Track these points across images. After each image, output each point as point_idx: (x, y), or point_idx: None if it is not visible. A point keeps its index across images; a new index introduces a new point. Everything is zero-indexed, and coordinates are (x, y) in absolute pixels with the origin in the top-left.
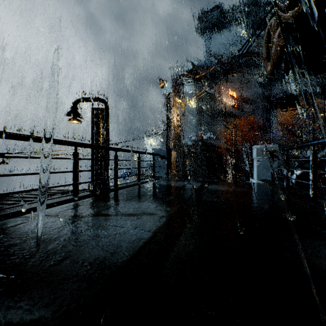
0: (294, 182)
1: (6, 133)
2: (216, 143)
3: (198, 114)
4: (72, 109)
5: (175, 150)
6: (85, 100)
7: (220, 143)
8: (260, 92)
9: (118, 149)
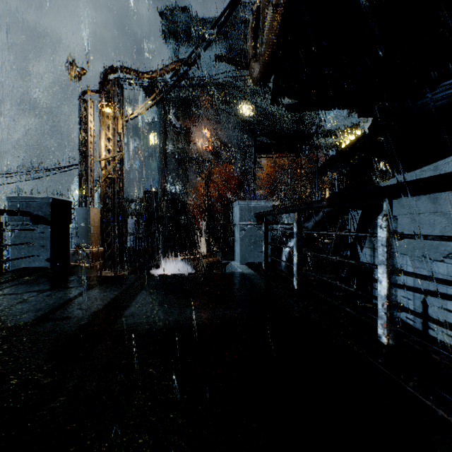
0: (286, 259)
1: None
2: (185, 199)
3: (160, 154)
4: None
5: (104, 205)
6: None
7: (191, 199)
8: (238, 138)
9: None
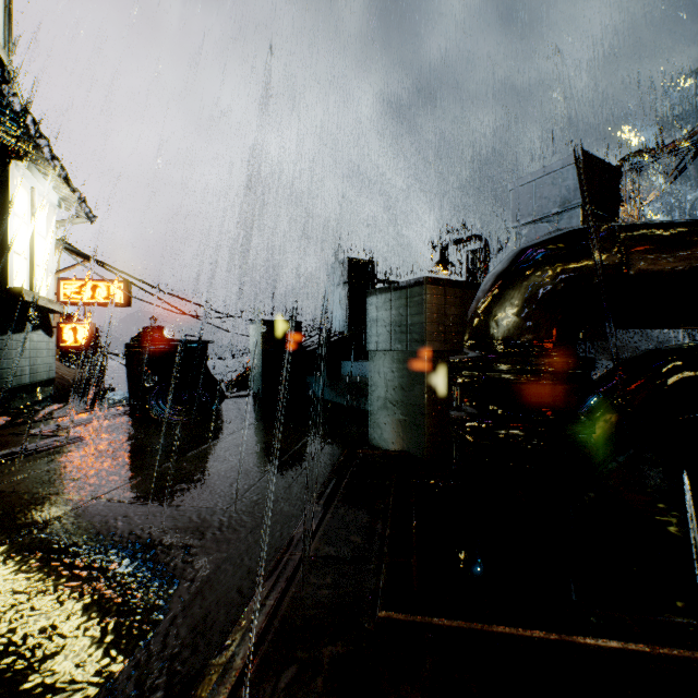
0: None
1: None
2: None
3: None
4: (441, 257)
5: None
6: (457, 242)
7: None
8: None
9: None
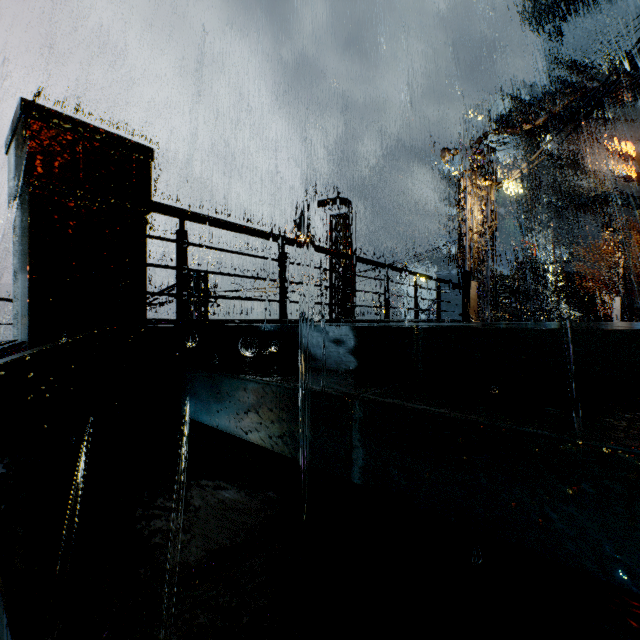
0: None
1: (296, 240)
2: (575, 270)
3: (527, 207)
4: (300, 221)
5: (476, 280)
6: (319, 204)
7: (588, 269)
8: None
9: (390, 266)
